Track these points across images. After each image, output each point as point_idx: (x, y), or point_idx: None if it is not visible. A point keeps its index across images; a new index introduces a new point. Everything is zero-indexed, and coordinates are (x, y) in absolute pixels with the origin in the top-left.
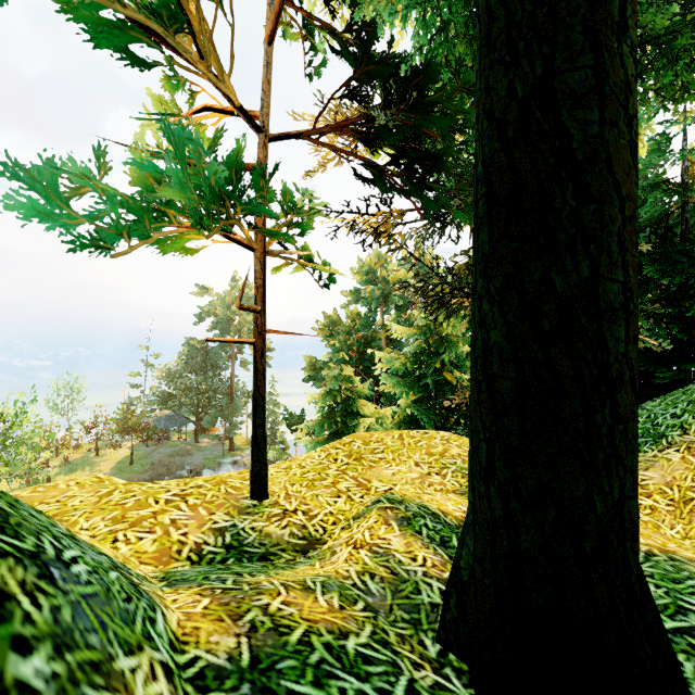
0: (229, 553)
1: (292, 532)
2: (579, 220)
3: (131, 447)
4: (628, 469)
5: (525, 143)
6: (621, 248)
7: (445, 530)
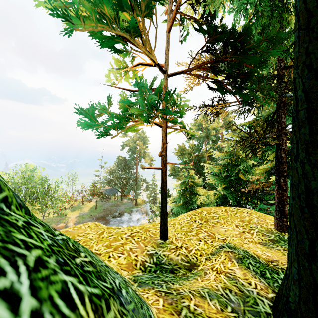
0: (156, 267)
1: (182, 258)
2: None
3: (96, 202)
4: None
5: None
6: None
7: (261, 267)
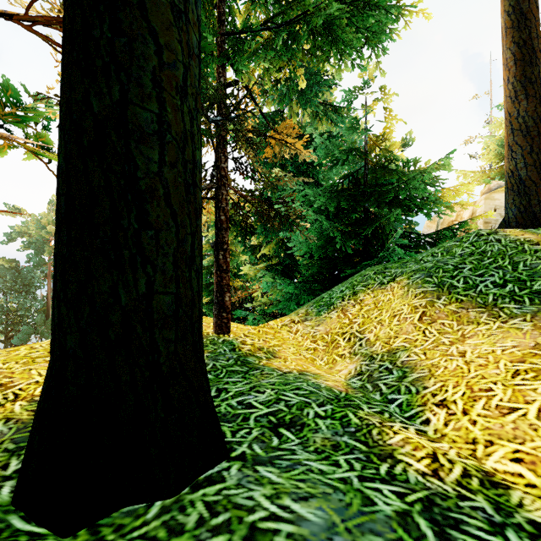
0: None
1: None
2: (113, 50)
3: None
4: (159, 269)
5: None
6: (157, 85)
7: None
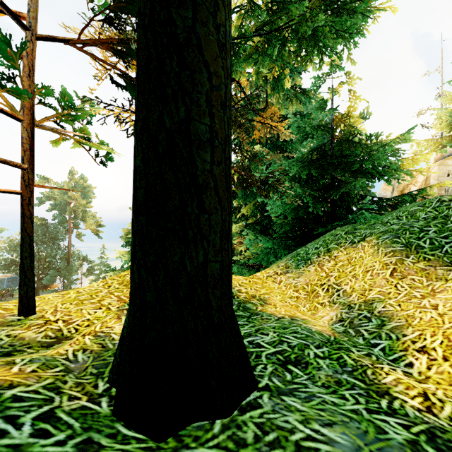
0: None
1: (46, 335)
2: (180, 81)
3: None
4: (211, 243)
5: (151, 28)
6: (209, 104)
7: None
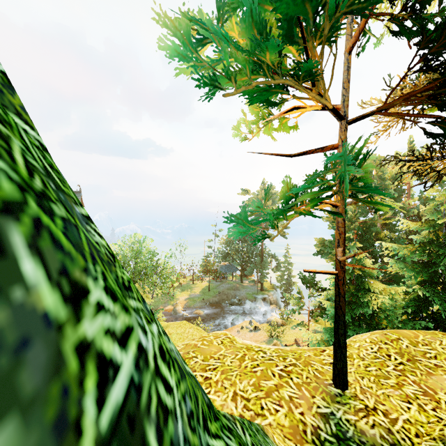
0: (340, 445)
1: (381, 435)
2: None
3: (209, 282)
4: None
5: None
6: None
7: None
